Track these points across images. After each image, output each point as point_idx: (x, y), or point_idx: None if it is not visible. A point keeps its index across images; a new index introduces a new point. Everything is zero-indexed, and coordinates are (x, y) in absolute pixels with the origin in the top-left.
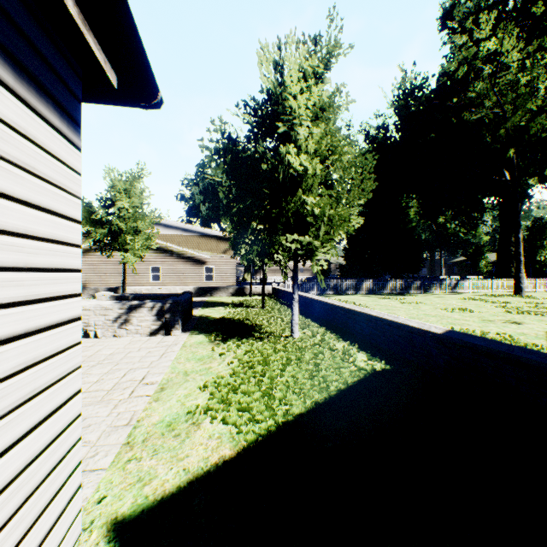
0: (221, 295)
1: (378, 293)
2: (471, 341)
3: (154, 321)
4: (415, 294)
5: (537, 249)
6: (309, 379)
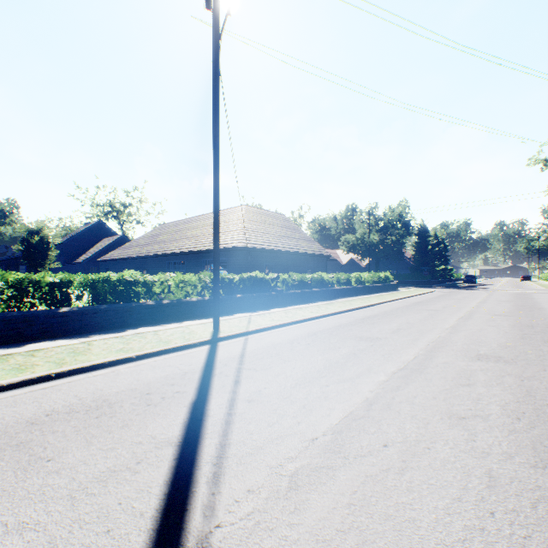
0: None
1: None
2: None
3: None
4: None
5: None
6: None
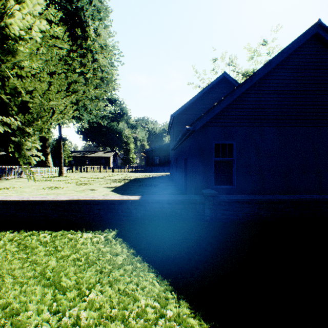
0: None
1: None
2: (159, 198)
3: None
4: None
5: None
6: (108, 273)
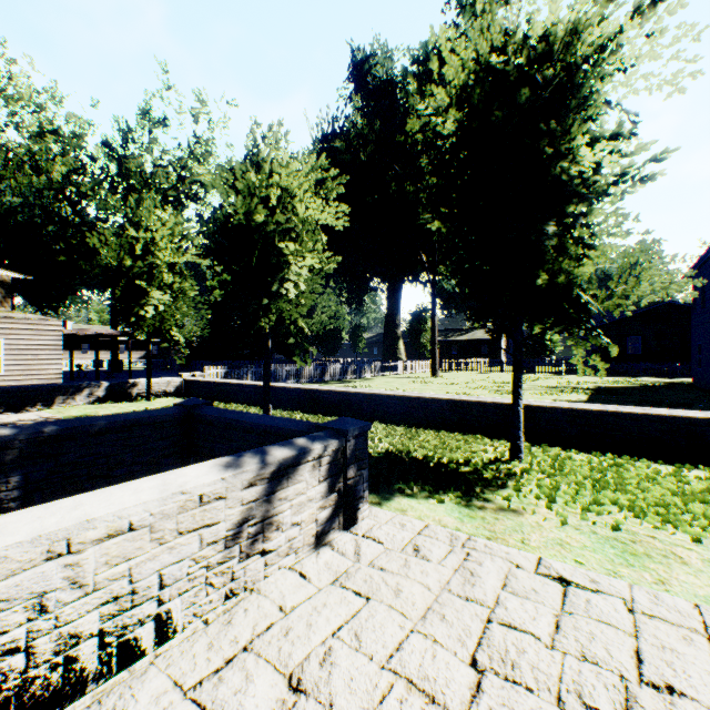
0: (72, 402)
1: (319, 381)
2: None
3: (323, 498)
4: (355, 380)
5: (422, 332)
6: None
